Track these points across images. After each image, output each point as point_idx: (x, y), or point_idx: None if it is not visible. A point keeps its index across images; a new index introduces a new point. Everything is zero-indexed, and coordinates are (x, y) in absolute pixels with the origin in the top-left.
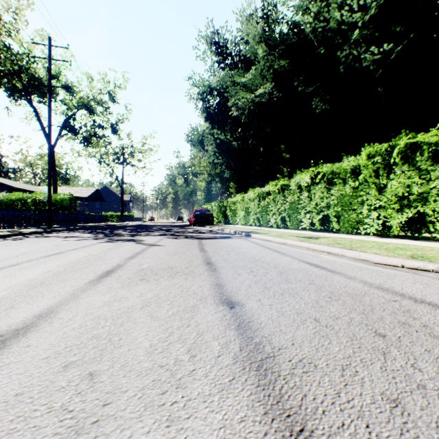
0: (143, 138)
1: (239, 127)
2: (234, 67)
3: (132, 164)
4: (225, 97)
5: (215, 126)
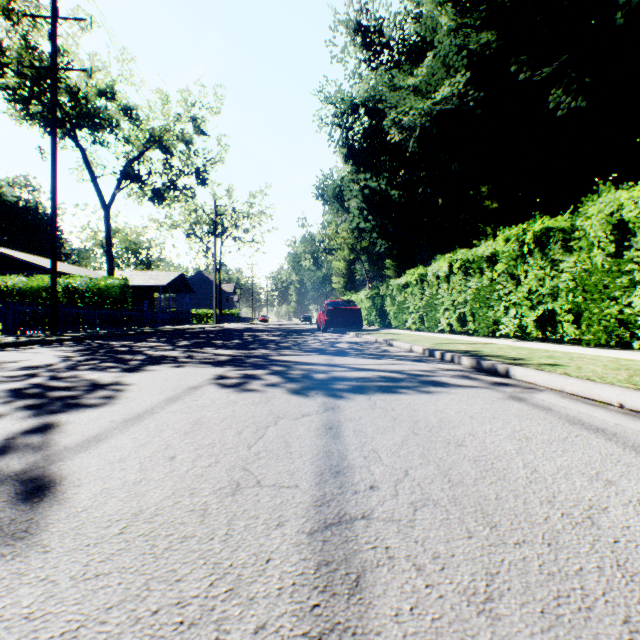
0: (250, 197)
1: (402, 167)
2: (394, 66)
3: (235, 237)
4: (378, 117)
5: (360, 170)
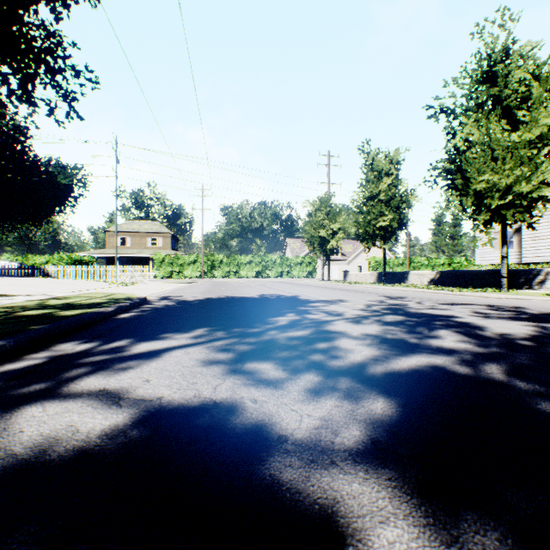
0: None
1: None
2: None
3: None
4: None
5: None
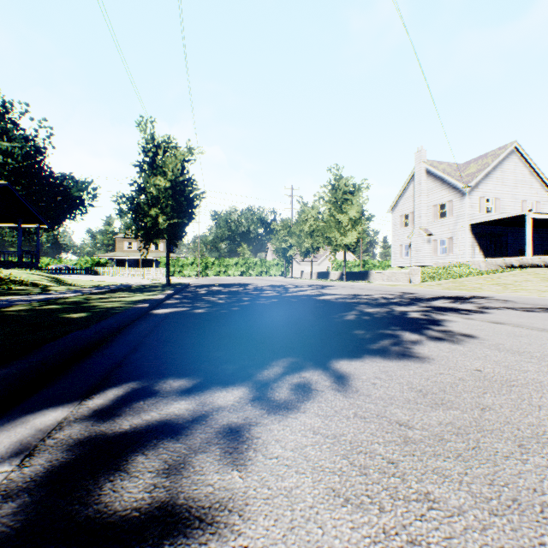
0: None
1: None
2: None
3: None
4: None
5: None
